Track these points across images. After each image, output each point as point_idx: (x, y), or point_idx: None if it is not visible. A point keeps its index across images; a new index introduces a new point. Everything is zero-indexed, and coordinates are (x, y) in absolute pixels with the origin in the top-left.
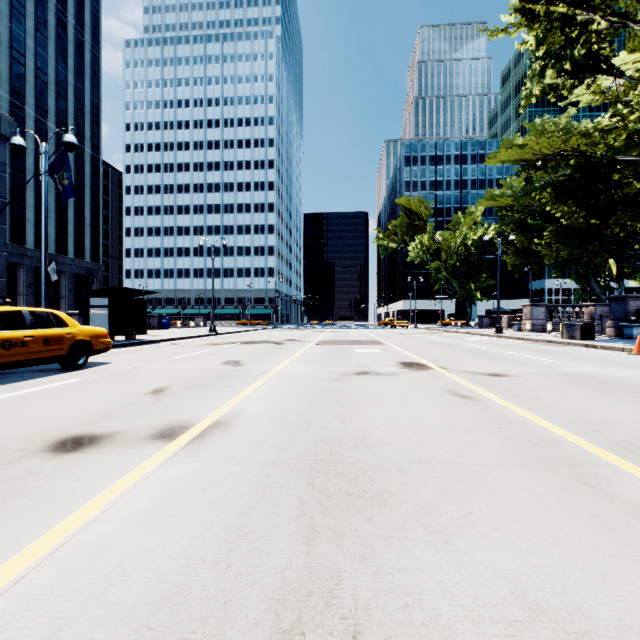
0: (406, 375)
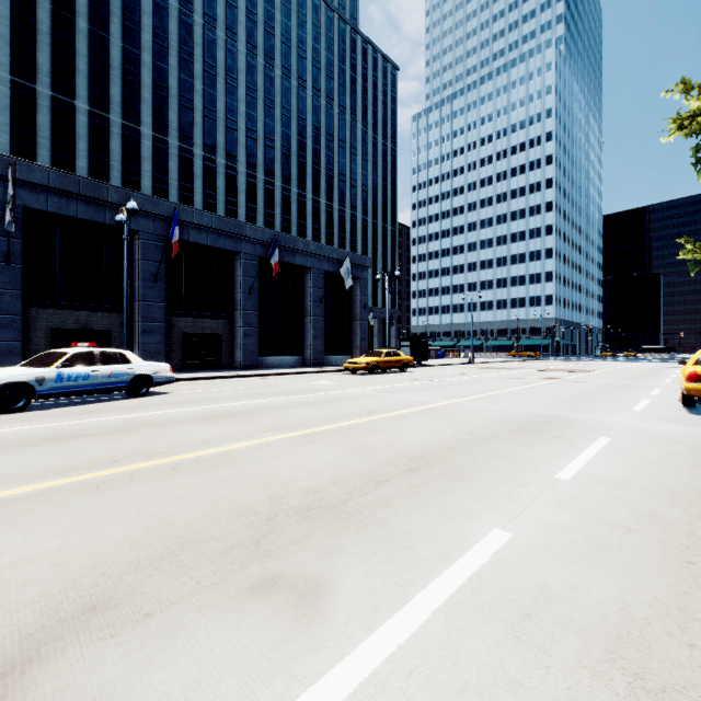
0: (531, 379)
